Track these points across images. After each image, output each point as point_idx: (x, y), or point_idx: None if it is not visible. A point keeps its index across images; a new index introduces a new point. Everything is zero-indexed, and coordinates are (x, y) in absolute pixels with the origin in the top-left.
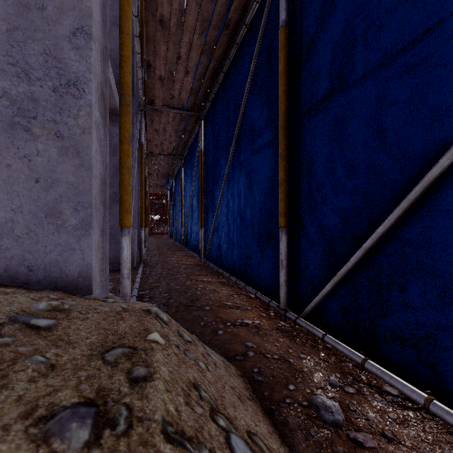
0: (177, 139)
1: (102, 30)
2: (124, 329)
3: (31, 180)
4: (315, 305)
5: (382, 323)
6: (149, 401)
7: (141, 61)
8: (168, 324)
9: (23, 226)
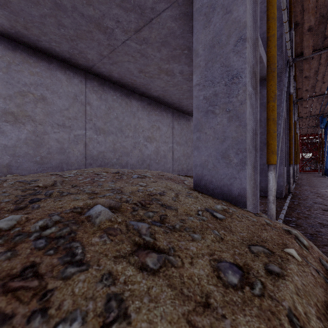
0: None
1: (254, 29)
2: (266, 236)
3: (214, 139)
4: None
5: None
6: (279, 290)
7: (289, 25)
8: (307, 248)
9: (211, 164)
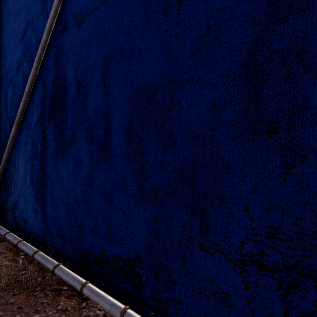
0: None
1: None
2: None
3: None
4: None
5: (7, 205)
6: None
7: None
8: None
9: None
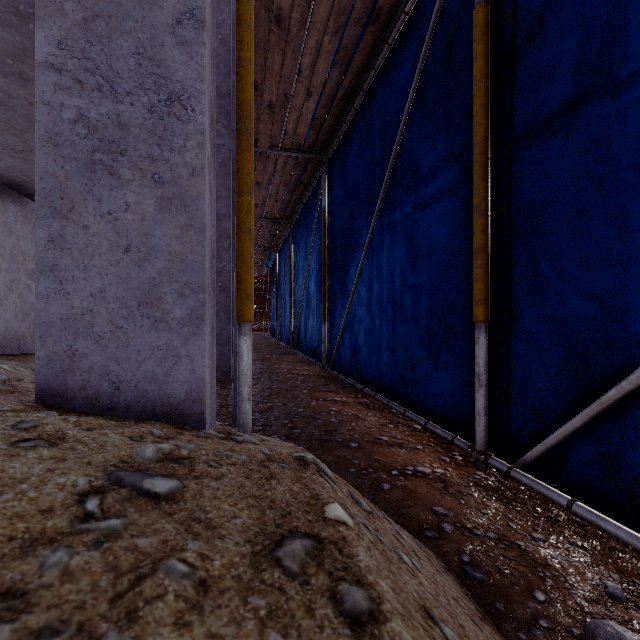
0: (286, 195)
1: (212, 21)
2: (284, 496)
3: (118, 250)
4: (546, 449)
5: None
6: None
7: None
8: (335, 482)
9: (107, 321)
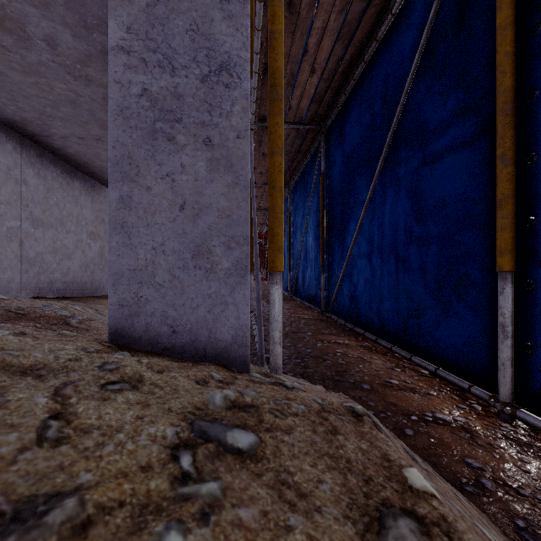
0: (287, 163)
1: None
2: (357, 455)
3: (175, 208)
4: None
5: None
6: None
7: (251, 70)
8: (389, 436)
9: (166, 271)
